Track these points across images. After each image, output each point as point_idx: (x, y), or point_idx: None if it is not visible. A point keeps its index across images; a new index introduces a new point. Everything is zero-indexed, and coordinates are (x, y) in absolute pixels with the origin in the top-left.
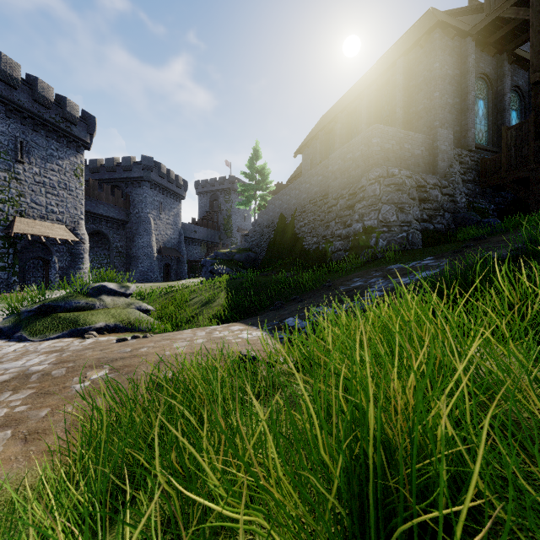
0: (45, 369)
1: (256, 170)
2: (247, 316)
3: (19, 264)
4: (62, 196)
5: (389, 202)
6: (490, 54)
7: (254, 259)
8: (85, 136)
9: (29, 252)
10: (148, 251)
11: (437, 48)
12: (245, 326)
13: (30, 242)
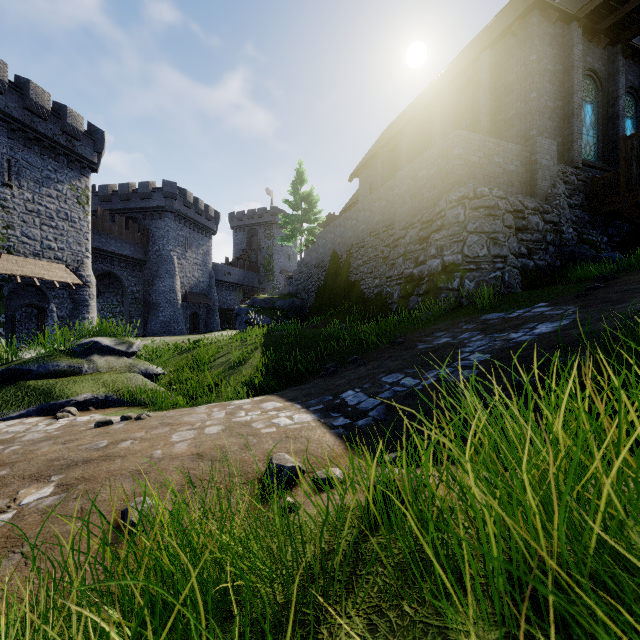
0: None
1: (303, 198)
2: (289, 384)
3: (7, 313)
4: (61, 228)
5: (477, 231)
6: (601, 45)
7: (300, 307)
8: (91, 154)
9: (20, 298)
10: (171, 297)
11: (534, 36)
12: (283, 402)
13: (21, 286)
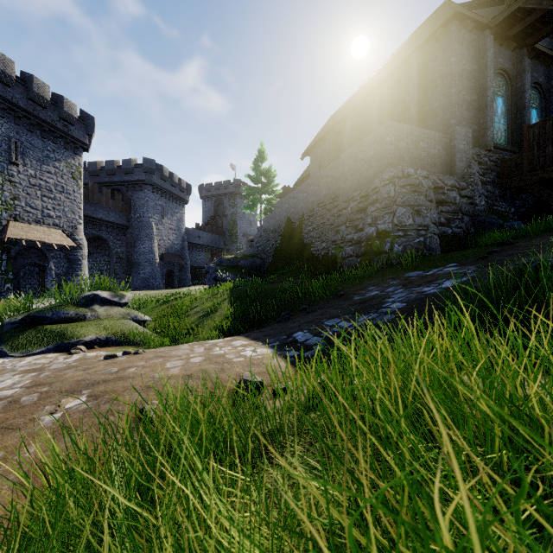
0: (15, 395)
1: (262, 173)
2: (252, 328)
3: (13, 271)
4: (58, 199)
5: (404, 205)
6: (510, 48)
7: (260, 265)
8: (83, 137)
9: (24, 258)
10: (150, 257)
11: (454, 41)
12: (248, 340)
13: (25, 248)
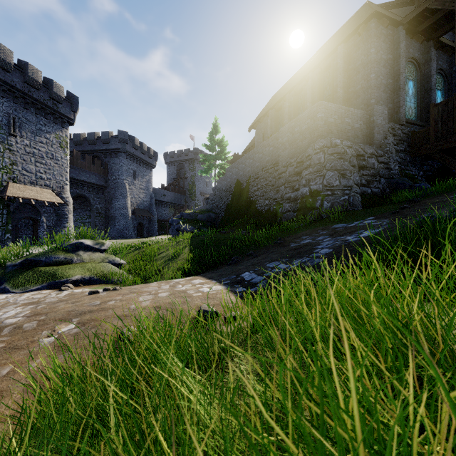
0: (18, 322)
1: (216, 143)
2: (208, 270)
3: (12, 223)
4: (49, 164)
5: (332, 169)
6: (419, 41)
7: (214, 219)
8: (69, 113)
9: (21, 213)
10: (124, 212)
11: (373, 35)
12: (205, 279)
13: (22, 204)
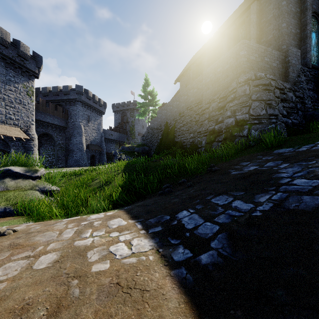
0: None
1: (150, 93)
2: (137, 199)
3: None
4: (17, 108)
5: (258, 99)
6: None
7: (148, 151)
8: (35, 68)
9: None
10: (80, 147)
11: None
12: (128, 219)
13: None
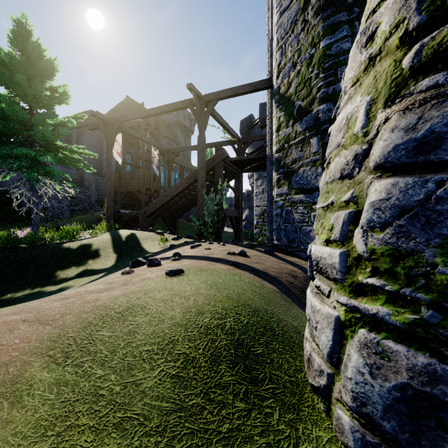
0: None
1: None
2: None
3: None
4: None
5: (55, 199)
6: None
7: None
8: None
9: None
10: None
11: (89, 133)
12: None
13: None
